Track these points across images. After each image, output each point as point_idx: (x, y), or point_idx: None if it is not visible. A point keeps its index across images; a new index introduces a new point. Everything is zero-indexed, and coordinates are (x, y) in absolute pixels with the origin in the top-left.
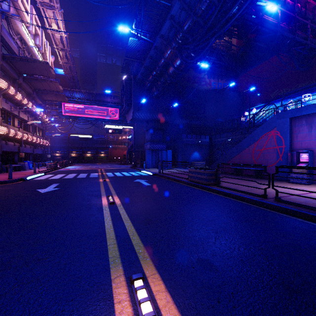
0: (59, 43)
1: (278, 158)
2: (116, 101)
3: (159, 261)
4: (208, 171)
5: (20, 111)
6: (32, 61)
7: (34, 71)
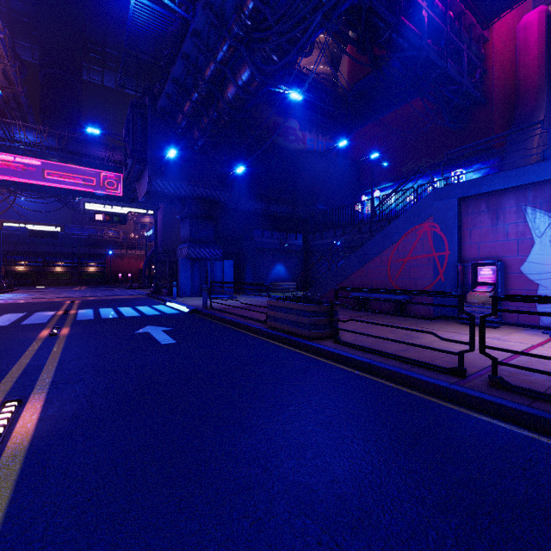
0: None
1: (437, 275)
2: (119, 158)
3: None
4: (312, 306)
5: None
6: None
7: None
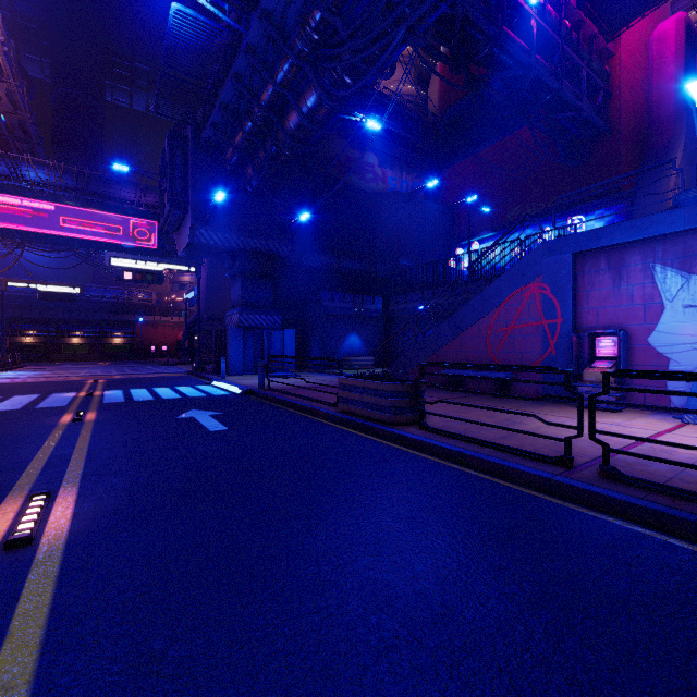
0: None
1: (547, 348)
2: (152, 202)
3: None
4: (393, 385)
5: None
6: None
7: None
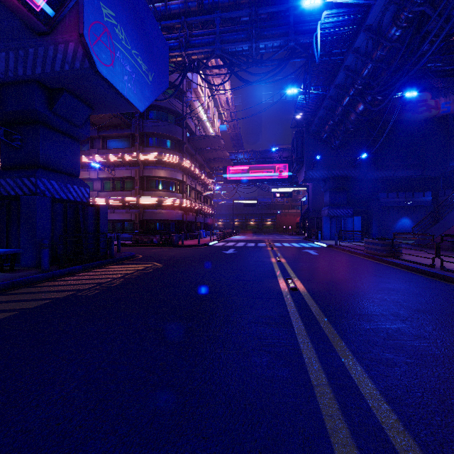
0: (225, 104)
1: None
2: (285, 155)
3: (301, 279)
4: (382, 241)
5: (196, 183)
6: (207, 137)
7: (207, 144)
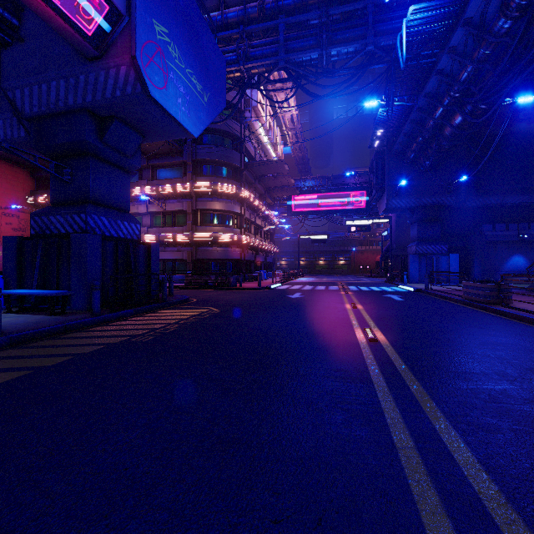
0: (289, 123)
1: None
2: (362, 180)
3: (382, 329)
4: (486, 285)
5: (256, 216)
6: (269, 162)
7: (268, 171)
